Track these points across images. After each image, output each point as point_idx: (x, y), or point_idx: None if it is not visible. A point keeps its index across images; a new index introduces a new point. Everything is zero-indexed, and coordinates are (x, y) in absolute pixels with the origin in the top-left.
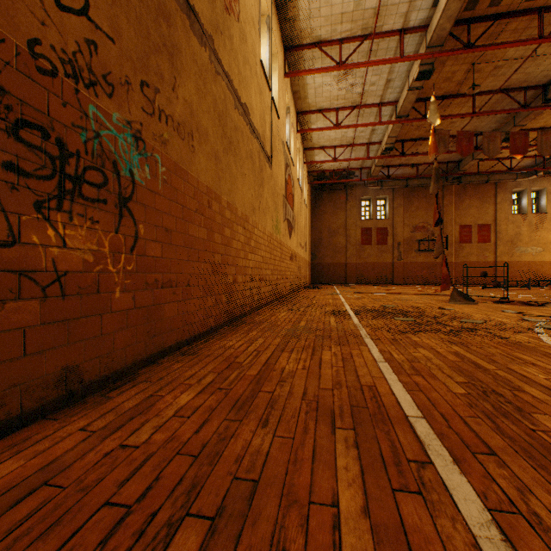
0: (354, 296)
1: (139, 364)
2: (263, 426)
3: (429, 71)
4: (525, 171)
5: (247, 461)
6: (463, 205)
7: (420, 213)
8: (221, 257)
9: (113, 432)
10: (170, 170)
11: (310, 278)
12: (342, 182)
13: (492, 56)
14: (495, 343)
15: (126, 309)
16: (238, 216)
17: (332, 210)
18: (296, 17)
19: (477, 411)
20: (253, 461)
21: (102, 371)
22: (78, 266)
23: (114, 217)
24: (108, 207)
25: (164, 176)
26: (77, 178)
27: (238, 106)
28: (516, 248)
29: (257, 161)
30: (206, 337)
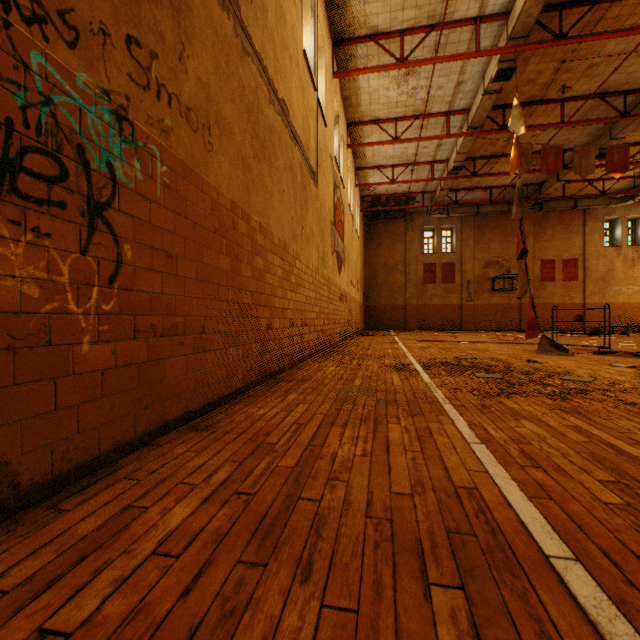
0: (417, 345)
1: (124, 448)
2: (303, 579)
3: (510, 69)
4: (620, 196)
5: None
6: (545, 236)
7: (494, 245)
8: (251, 296)
9: (37, 594)
10: (176, 171)
11: (362, 323)
12: (400, 210)
13: (587, 51)
14: (624, 413)
15: (100, 369)
16: (275, 243)
17: (389, 242)
18: (347, 2)
19: None
20: None
21: (57, 465)
22: (9, 303)
23: (78, 230)
24: (69, 213)
25: (166, 178)
26: (6, 163)
27: (273, 101)
28: (609, 287)
29: (299, 175)
30: (229, 403)
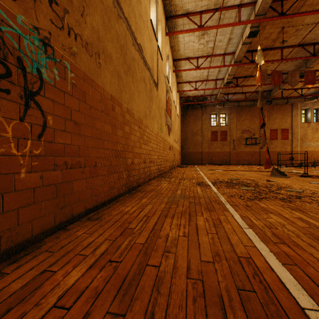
0: (209, 172)
1: (48, 232)
2: None
3: (256, 31)
4: (310, 97)
5: None
6: (272, 117)
7: (246, 122)
8: (122, 146)
9: None
10: (79, 76)
11: (180, 161)
12: (199, 104)
13: (295, 22)
14: None
15: (32, 187)
16: (135, 119)
17: (194, 120)
18: None
19: None
20: None
21: (4, 245)
22: None
23: (18, 106)
24: (12, 96)
25: (73, 80)
26: None
27: (134, 44)
28: (304, 143)
29: (148, 84)
30: (110, 204)
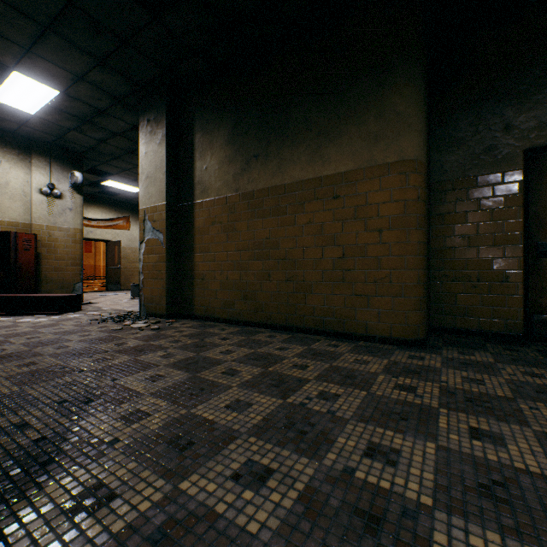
0: None
1: None
2: None
3: None
4: None
5: None
6: None
7: None
8: None
9: None
10: None
11: None
12: None
13: None
14: None
15: None
16: None
17: None
18: None
19: None
20: None
21: None
22: None
23: None
24: None
25: None
26: None
27: None
28: None
29: None
30: None
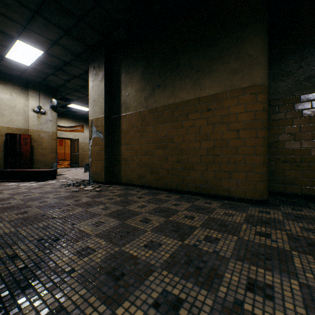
0: None
1: None
2: None
3: None
4: None
5: None
6: None
7: None
8: None
9: None
10: None
11: None
12: None
13: None
14: None
15: None
16: None
17: None
18: None
19: None
20: None
21: None
22: None
23: None
24: None
25: None
26: None
27: None
28: None
29: None
30: None
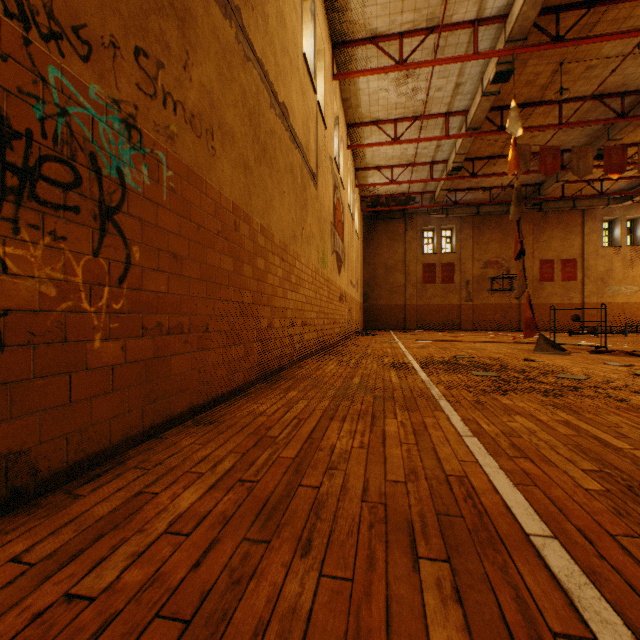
0: (416, 344)
1: (133, 441)
2: (304, 554)
3: (508, 71)
4: (618, 196)
5: (274, 634)
6: (544, 236)
7: (493, 245)
8: (252, 295)
9: (62, 566)
10: (181, 175)
11: (362, 323)
12: (400, 210)
13: (585, 53)
14: (614, 408)
15: (111, 364)
16: (275, 244)
17: (389, 243)
18: (347, 5)
19: (633, 525)
20: (284, 636)
21: (72, 455)
22: (29, 302)
23: (91, 233)
24: (82, 218)
25: (172, 182)
26: (26, 171)
27: (274, 105)
28: (608, 287)
29: (299, 177)
30: (231, 399)
